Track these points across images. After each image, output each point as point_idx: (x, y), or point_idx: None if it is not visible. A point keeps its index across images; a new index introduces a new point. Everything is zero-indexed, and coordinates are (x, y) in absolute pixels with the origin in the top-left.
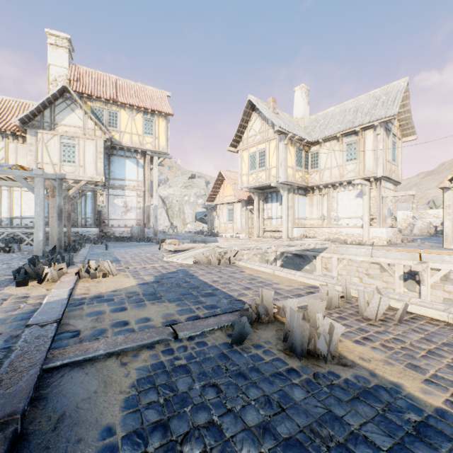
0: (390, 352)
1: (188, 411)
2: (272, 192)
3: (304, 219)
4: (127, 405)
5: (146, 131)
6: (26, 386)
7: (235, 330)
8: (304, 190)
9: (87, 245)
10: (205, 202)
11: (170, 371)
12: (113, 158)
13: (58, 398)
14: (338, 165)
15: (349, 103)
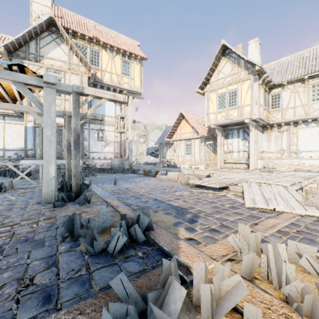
0: None
1: None
2: (233, 129)
3: (262, 152)
4: None
5: (124, 72)
6: None
7: None
8: (262, 128)
9: None
10: (165, 138)
11: None
12: None
13: None
14: (303, 105)
15: (304, 52)
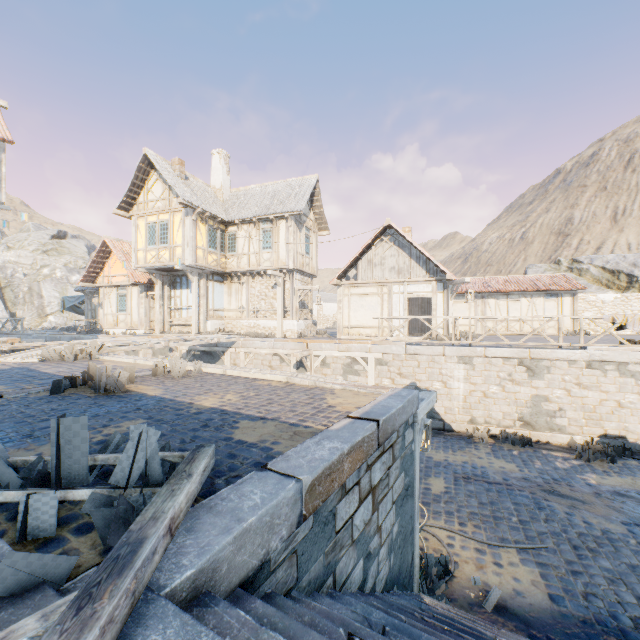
0: (163, 386)
1: (6, 411)
2: (182, 275)
3: (221, 310)
4: None
5: None
6: None
7: (54, 384)
8: (221, 276)
9: None
10: (79, 282)
11: None
12: None
13: None
14: (256, 252)
15: (270, 185)
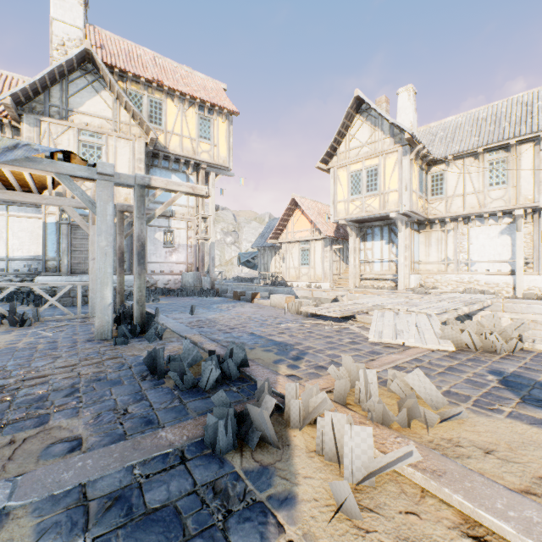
0: None
1: None
2: (374, 226)
3: (417, 262)
4: None
5: (202, 134)
6: None
7: None
8: (417, 225)
9: None
10: (268, 239)
11: None
12: (154, 171)
13: None
14: (476, 191)
15: (480, 111)
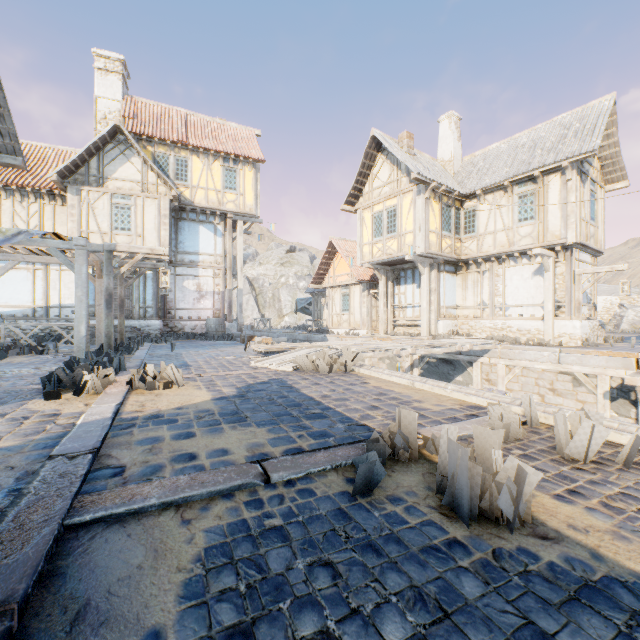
0: (619, 517)
1: (286, 609)
2: (407, 268)
3: (453, 307)
4: (188, 592)
5: (227, 185)
6: (34, 553)
7: (359, 474)
8: (453, 266)
9: (146, 344)
10: (310, 284)
11: (257, 537)
12: (182, 224)
13: (82, 576)
14: (506, 228)
15: (522, 136)
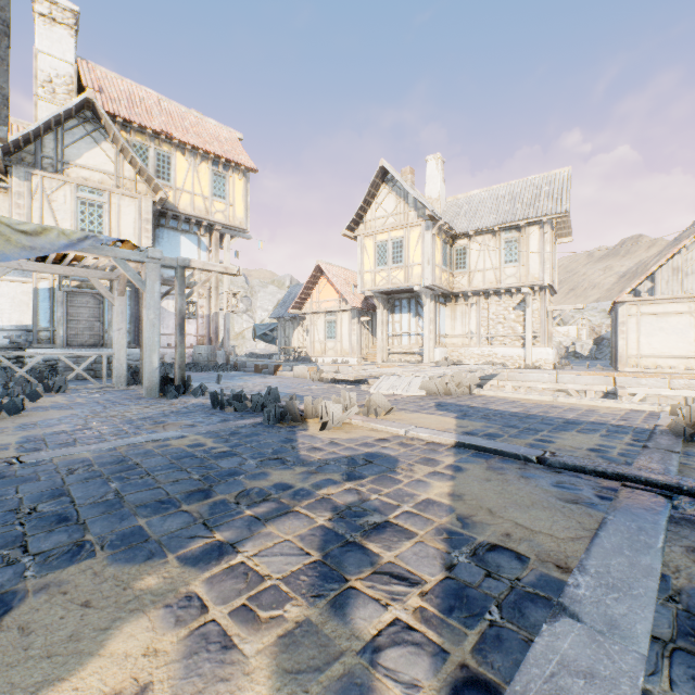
0: None
1: None
2: (402, 298)
3: (444, 336)
4: None
5: (216, 192)
6: None
7: None
8: (444, 298)
9: None
10: (290, 309)
11: None
12: (160, 232)
13: None
14: (494, 268)
15: (500, 188)
